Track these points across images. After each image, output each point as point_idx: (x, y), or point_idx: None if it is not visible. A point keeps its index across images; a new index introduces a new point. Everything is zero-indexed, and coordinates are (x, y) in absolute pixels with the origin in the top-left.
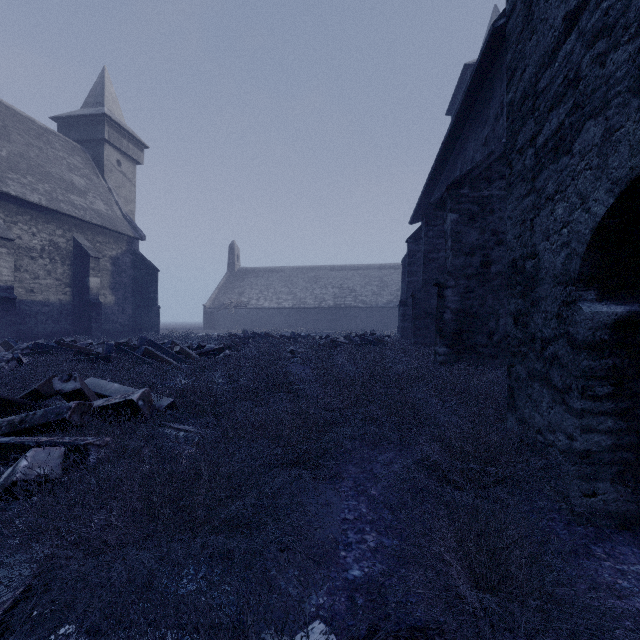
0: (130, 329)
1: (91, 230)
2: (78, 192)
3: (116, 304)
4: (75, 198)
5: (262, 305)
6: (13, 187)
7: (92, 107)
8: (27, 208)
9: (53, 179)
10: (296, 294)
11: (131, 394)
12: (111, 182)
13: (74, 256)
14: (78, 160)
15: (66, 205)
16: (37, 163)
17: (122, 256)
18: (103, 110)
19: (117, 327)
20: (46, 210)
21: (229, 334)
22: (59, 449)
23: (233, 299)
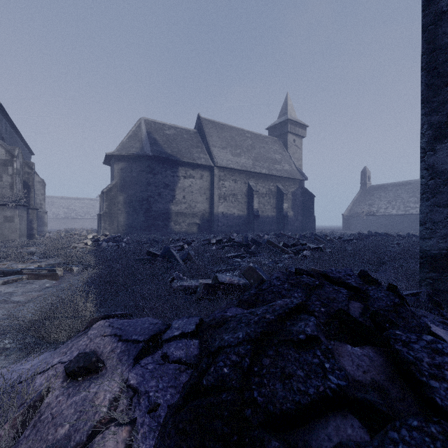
0: (300, 229)
1: (283, 180)
2: (277, 163)
3: (293, 216)
4: (277, 166)
5: (389, 213)
6: (257, 169)
7: (282, 117)
8: (261, 176)
9: (269, 160)
10: None
11: (319, 245)
12: (290, 152)
13: (277, 194)
14: (277, 146)
15: (274, 171)
16: (263, 154)
17: (296, 191)
18: (287, 117)
19: (294, 228)
20: (267, 175)
21: (358, 233)
22: (309, 251)
23: (364, 209)
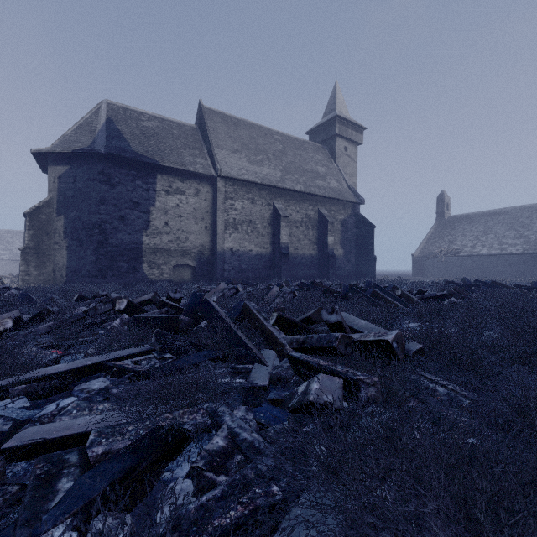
0: (353, 275)
1: (328, 203)
2: (320, 178)
3: (344, 255)
4: (319, 182)
5: (478, 252)
6: (288, 184)
7: (328, 115)
8: (294, 195)
9: (307, 173)
10: (528, 237)
11: (384, 334)
12: (340, 165)
13: (318, 223)
14: (320, 155)
15: (314, 188)
16: (299, 165)
17: (348, 219)
18: (335, 113)
19: (344, 273)
20: (303, 194)
21: (445, 281)
22: (338, 380)
23: (442, 247)
